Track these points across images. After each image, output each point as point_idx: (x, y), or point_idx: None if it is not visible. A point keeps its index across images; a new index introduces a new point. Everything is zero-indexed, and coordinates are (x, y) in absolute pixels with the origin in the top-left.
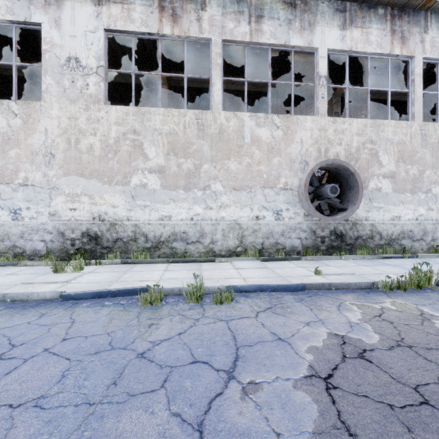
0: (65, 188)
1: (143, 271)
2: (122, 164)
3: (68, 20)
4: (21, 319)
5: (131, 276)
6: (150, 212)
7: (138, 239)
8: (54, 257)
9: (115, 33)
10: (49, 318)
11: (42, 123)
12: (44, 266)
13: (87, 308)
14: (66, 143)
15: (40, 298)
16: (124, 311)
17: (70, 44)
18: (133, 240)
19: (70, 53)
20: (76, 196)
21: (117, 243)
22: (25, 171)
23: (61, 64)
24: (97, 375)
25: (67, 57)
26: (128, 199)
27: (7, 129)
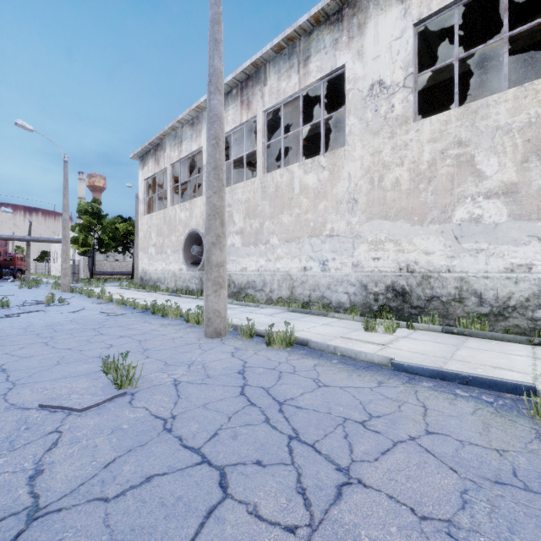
0: (367, 236)
1: (489, 351)
2: (439, 195)
3: (371, 43)
4: (360, 381)
5: (470, 354)
6: (487, 260)
7: (466, 299)
8: (359, 312)
9: (428, 20)
10: (390, 390)
11: (346, 168)
12: (350, 321)
13: (432, 391)
14: (369, 184)
15: (368, 360)
16: (501, 417)
17: (372, 69)
18: (456, 300)
19: (372, 80)
20: (379, 243)
21: (432, 303)
22: (331, 221)
23: (363, 96)
24: (532, 536)
25: (370, 86)
26: (448, 242)
27: (317, 184)
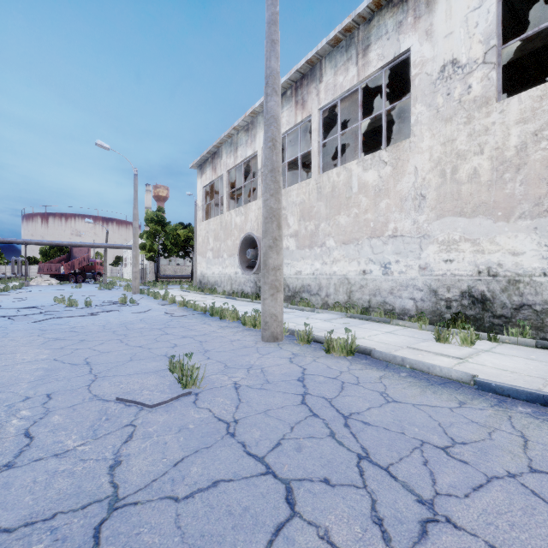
0: (438, 235)
1: None
2: (531, 185)
3: (442, 19)
4: (436, 399)
5: None
6: None
7: None
8: (427, 320)
9: None
10: (475, 413)
11: (411, 162)
12: (417, 329)
13: (531, 418)
14: (439, 177)
15: (443, 375)
16: None
17: (444, 48)
18: None
19: (444, 60)
20: (452, 243)
21: (521, 312)
22: (394, 221)
23: (433, 80)
24: None
25: (440, 68)
26: (544, 241)
27: (378, 181)
